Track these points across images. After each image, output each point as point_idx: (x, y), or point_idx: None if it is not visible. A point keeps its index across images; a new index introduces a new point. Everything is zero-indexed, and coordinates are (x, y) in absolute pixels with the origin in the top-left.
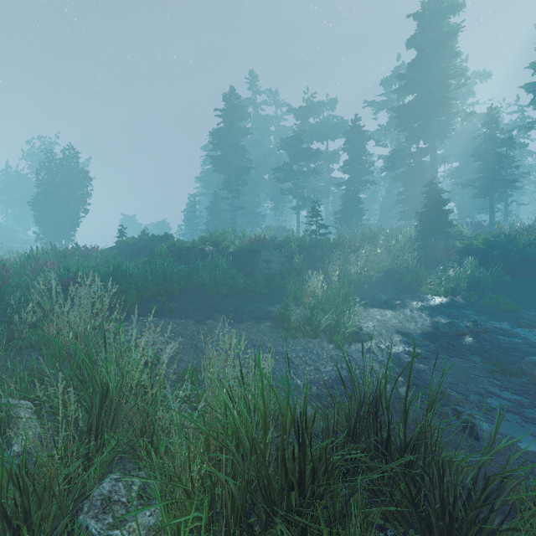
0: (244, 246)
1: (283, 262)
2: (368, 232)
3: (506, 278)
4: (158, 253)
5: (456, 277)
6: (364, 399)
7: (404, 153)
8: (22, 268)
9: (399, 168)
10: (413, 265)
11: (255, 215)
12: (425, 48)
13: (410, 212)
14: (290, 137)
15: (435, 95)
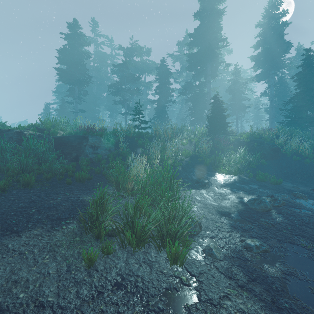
0: (71, 133)
1: (110, 148)
2: (175, 129)
3: (263, 161)
4: None
5: (238, 160)
6: None
7: (192, 85)
8: None
9: (189, 94)
10: (208, 152)
11: (95, 119)
12: (204, 20)
13: (196, 121)
14: (120, 64)
15: (211, 47)
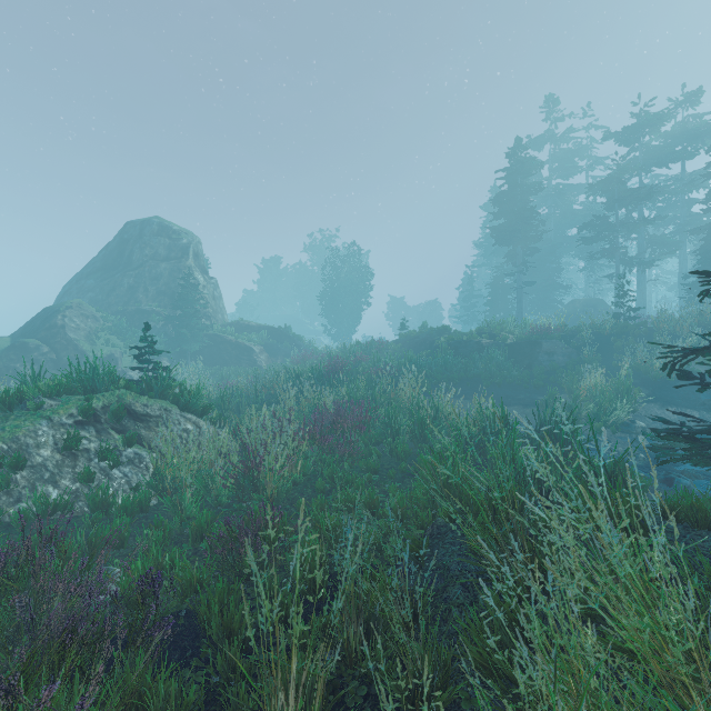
0: (522, 338)
1: (570, 354)
2: None
3: None
4: (439, 347)
5: None
6: (544, 423)
7: None
8: (346, 360)
9: None
10: None
11: (552, 288)
12: None
13: None
14: (602, 181)
15: None
